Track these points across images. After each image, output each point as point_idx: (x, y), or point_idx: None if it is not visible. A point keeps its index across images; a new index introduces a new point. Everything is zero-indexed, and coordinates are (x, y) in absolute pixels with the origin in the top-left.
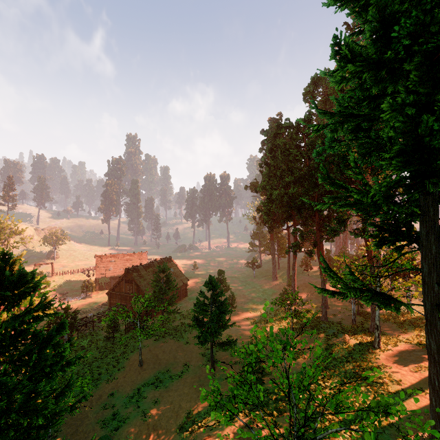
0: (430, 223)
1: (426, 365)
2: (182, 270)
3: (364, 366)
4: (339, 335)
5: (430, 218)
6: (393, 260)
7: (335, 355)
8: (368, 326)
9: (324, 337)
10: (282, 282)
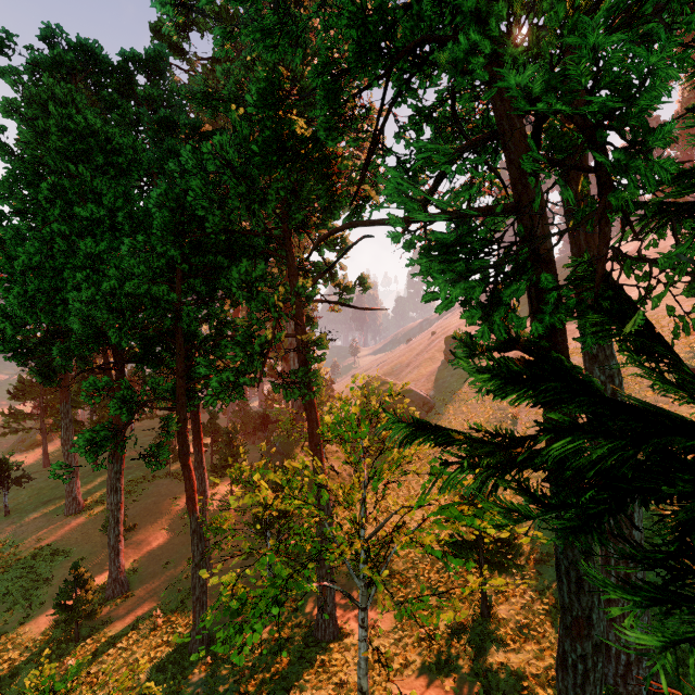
0: None
1: None
2: None
3: None
4: None
5: None
6: None
7: None
8: (308, 610)
9: None
10: (95, 512)
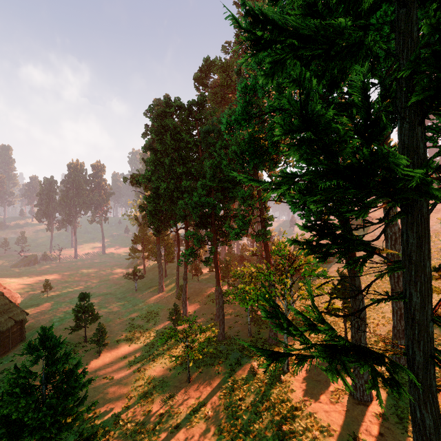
0: (423, 225)
1: (340, 386)
2: (19, 297)
3: (284, 412)
4: (244, 361)
5: (423, 217)
6: (367, 287)
7: (247, 400)
8: (265, 335)
9: (227, 370)
10: (170, 293)
